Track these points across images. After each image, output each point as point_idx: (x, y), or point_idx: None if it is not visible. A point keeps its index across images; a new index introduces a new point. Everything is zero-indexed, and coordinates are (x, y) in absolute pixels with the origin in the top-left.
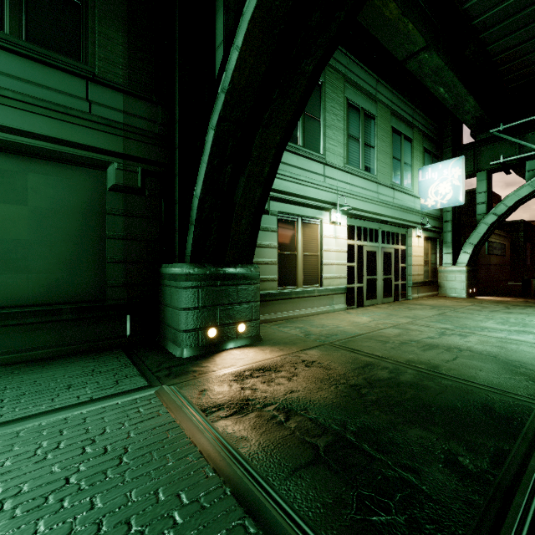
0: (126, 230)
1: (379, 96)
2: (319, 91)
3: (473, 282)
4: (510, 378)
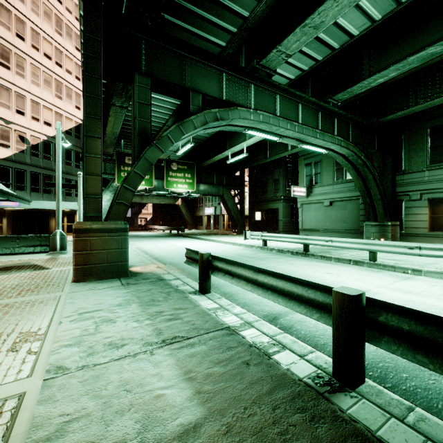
0: (364, 213)
1: None
2: None
3: None
4: None
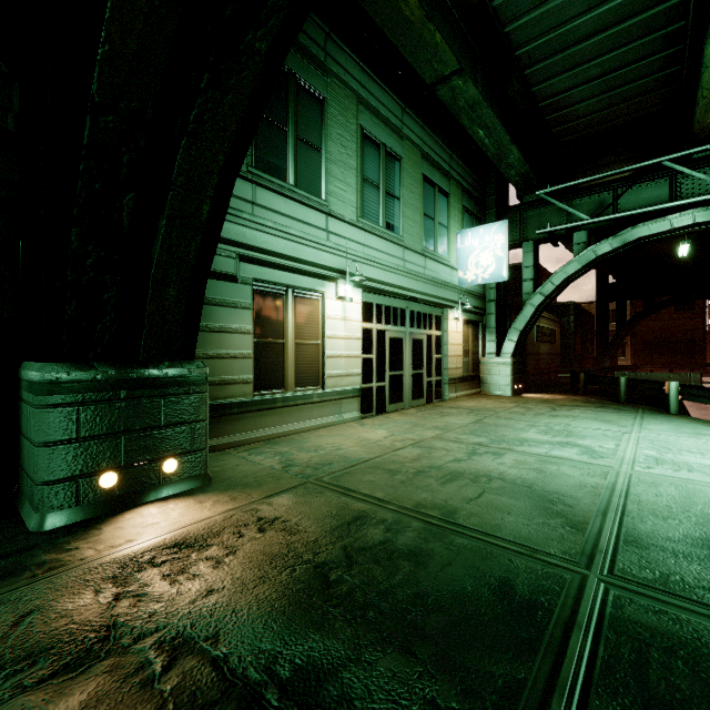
0: None
1: (406, 131)
2: (320, 109)
3: (519, 377)
4: (543, 523)
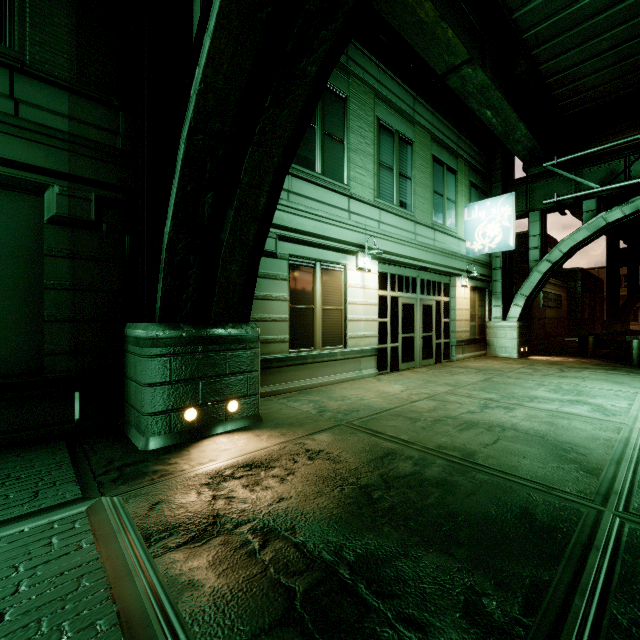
0: (74, 277)
1: (417, 117)
2: (343, 107)
3: (525, 340)
4: (558, 467)
